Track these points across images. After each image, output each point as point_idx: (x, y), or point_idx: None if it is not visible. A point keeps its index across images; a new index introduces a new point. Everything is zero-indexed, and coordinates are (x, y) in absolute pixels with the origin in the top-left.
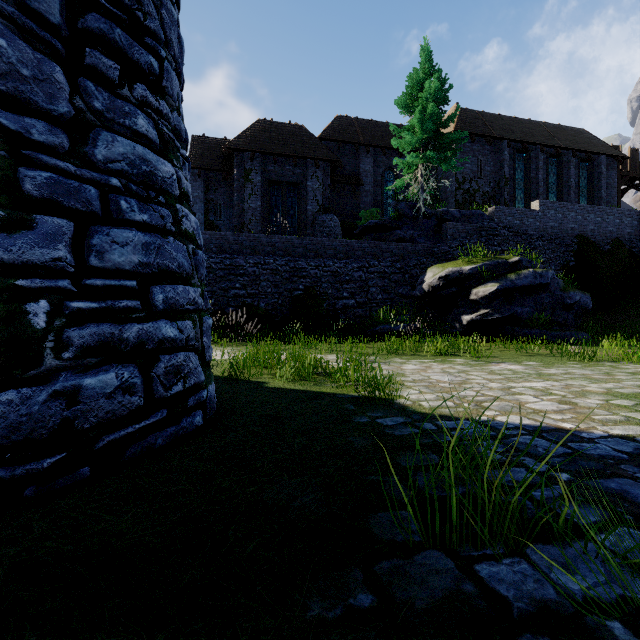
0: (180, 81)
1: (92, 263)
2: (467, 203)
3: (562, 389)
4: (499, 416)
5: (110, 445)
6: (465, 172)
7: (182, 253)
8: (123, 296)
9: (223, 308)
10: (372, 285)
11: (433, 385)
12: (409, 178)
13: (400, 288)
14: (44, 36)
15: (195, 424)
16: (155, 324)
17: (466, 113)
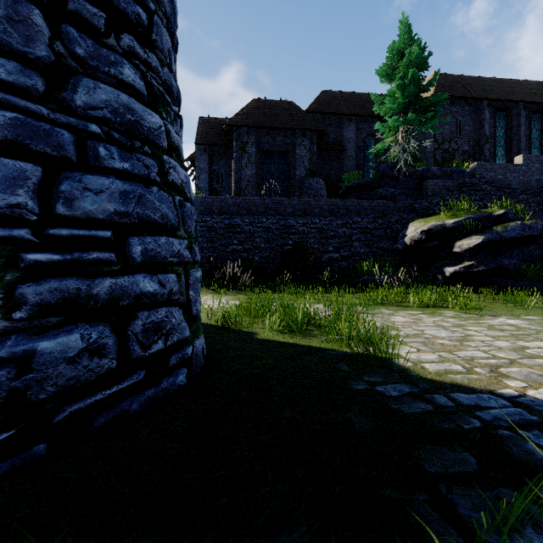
0: (173, 42)
1: (59, 211)
2: (446, 162)
3: None
4: (529, 389)
5: (74, 415)
6: (444, 133)
7: (167, 204)
8: (95, 247)
9: (223, 261)
10: (355, 240)
11: (430, 342)
12: (390, 141)
13: (382, 242)
14: None
15: (177, 384)
16: (131, 278)
17: (445, 78)
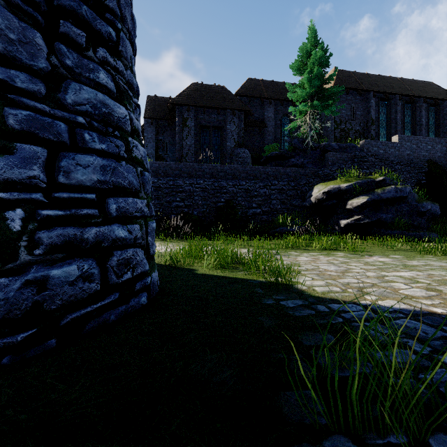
0: (133, 48)
1: (60, 180)
2: (343, 138)
3: (426, 278)
4: (379, 300)
5: (73, 321)
6: (341, 116)
7: (132, 173)
8: (84, 206)
9: (168, 215)
10: (273, 198)
11: (322, 273)
12: (300, 121)
13: (294, 200)
14: (27, 10)
15: (141, 303)
16: (109, 227)
17: (342, 73)
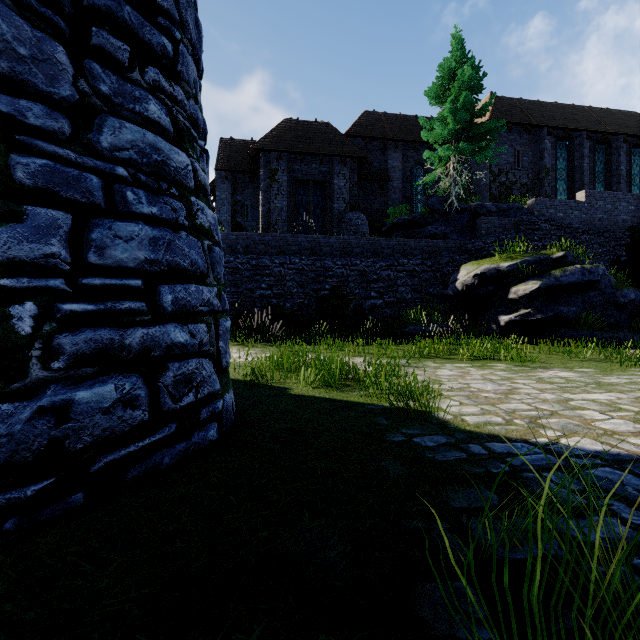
0: (198, 69)
1: (91, 260)
2: (503, 196)
3: (633, 403)
4: (563, 438)
5: (108, 466)
6: (501, 164)
7: (196, 249)
8: (126, 297)
9: (249, 308)
10: (401, 284)
11: (475, 395)
12: (440, 172)
13: (431, 287)
14: (45, 13)
15: (208, 439)
16: (162, 328)
17: (502, 101)
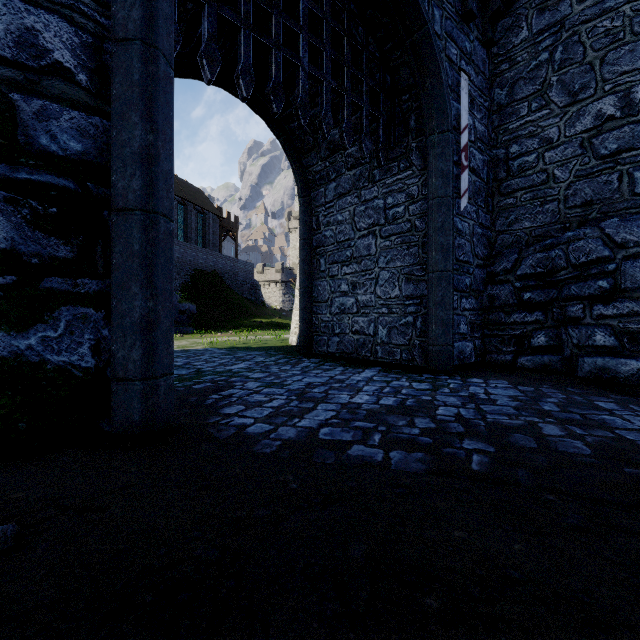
0: None
1: None
2: None
3: None
4: None
5: None
6: None
7: None
8: None
9: None
10: None
11: None
12: None
13: None
14: None
15: None
16: None
17: None
